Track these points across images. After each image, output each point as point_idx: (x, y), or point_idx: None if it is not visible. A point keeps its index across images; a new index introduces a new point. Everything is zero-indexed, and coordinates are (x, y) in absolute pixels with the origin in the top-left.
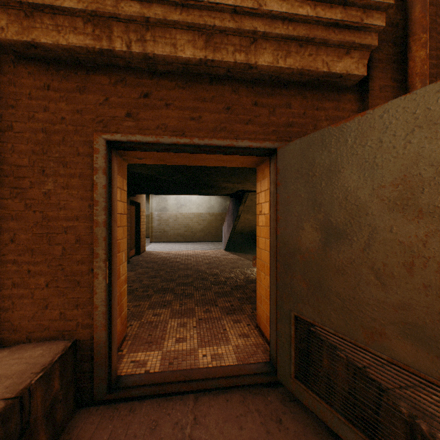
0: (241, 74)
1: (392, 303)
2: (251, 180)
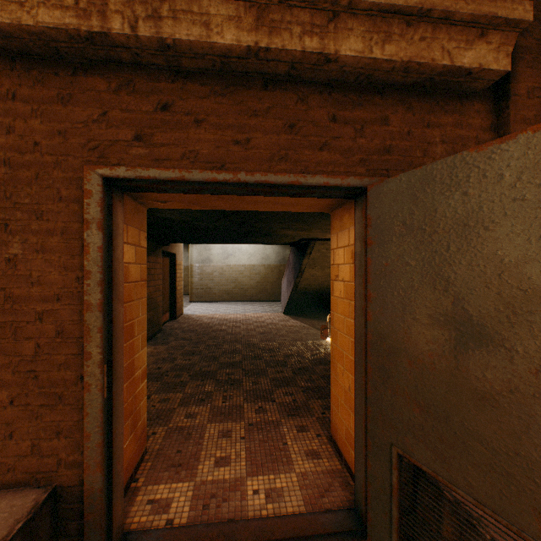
0: (312, 72)
1: None
2: (320, 226)
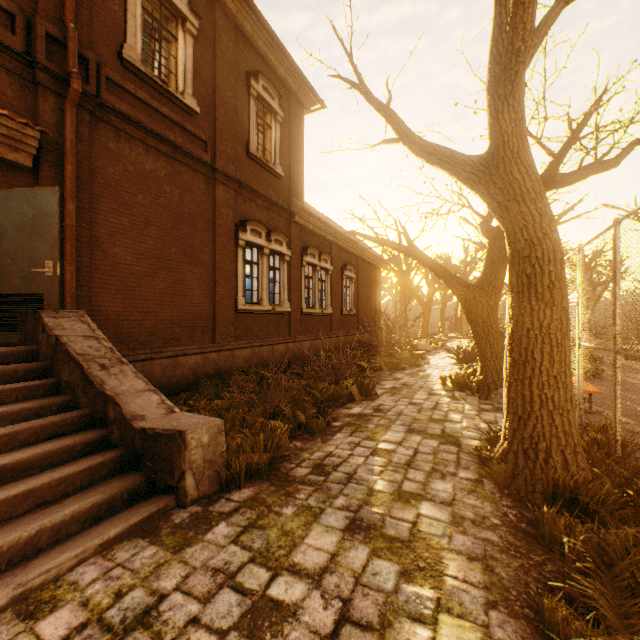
0: None
1: (18, 270)
2: None
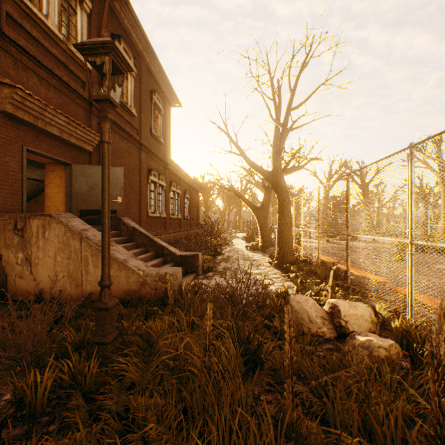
0: (65, 140)
1: None
2: None
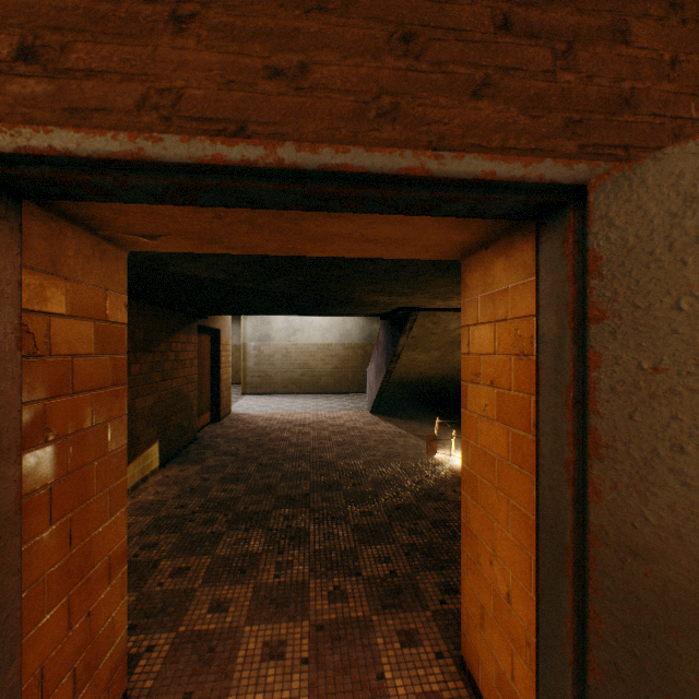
0: None
1: None
2: (429, 289)
